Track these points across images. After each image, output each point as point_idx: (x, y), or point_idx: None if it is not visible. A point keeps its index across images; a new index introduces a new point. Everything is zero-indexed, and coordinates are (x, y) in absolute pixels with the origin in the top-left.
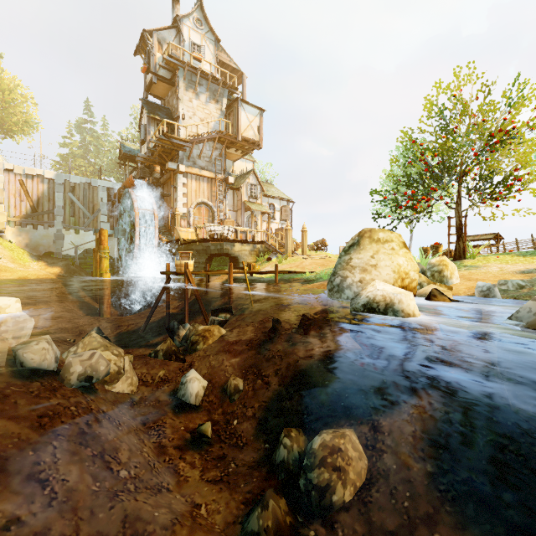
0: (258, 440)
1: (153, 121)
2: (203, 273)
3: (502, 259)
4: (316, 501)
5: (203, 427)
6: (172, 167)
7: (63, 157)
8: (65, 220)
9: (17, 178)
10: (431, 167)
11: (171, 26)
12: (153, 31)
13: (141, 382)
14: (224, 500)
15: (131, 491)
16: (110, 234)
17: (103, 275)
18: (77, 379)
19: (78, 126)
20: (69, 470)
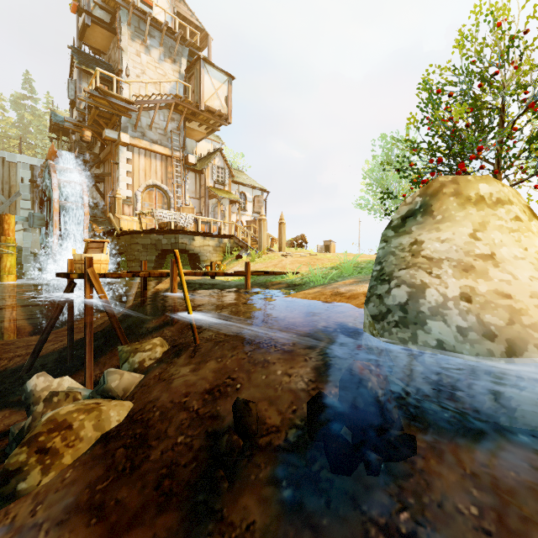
0: None
1: (87, 75)
2: (123, 275)
3: None
4: None
5: None
6: (112, 135)
7: None
8: None
9: None
10: (461, 129)
11: None
12: None
13: None
14: None
15: None
16: None
17: (3, 278)
18: None
19: (14, 102)
20: None
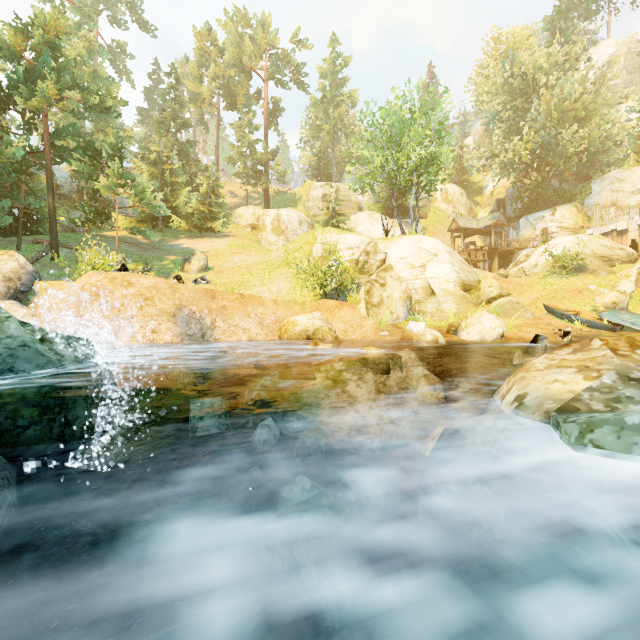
0: None
1: None
2: None
3: None
4: None
5: None
6: None
7: None
8: None
9: None
10: None
11: None
12: None
13: None
14: None
15: None
16: None
17: None
18: None
19: None
20: None
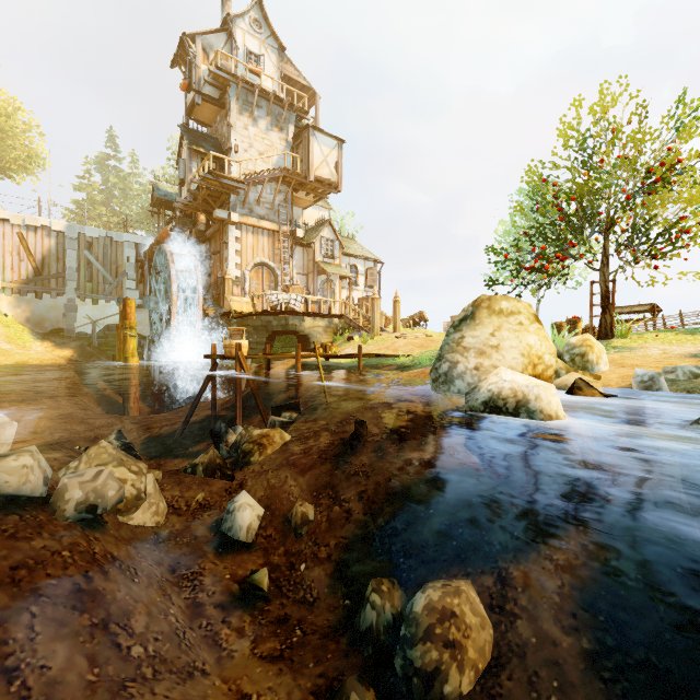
0: (334, 593)
1: (196, 154)
2: (260, 357)
3: (663, 338)
4: (420, 693)
5: (256, 576)
6: (222, 215)
7: (78, 203)
8: (79, 287)
9: (14, 231)
10: (568, 215)
11: (220, 28)
12: (196, 35)
13: (171, 509)
14: (285, 688)
15: (146, 678)
16: (140, 306)
17: (129, 360)
18: (75, 510)
19: (98, 164)
20: (53, 650)
